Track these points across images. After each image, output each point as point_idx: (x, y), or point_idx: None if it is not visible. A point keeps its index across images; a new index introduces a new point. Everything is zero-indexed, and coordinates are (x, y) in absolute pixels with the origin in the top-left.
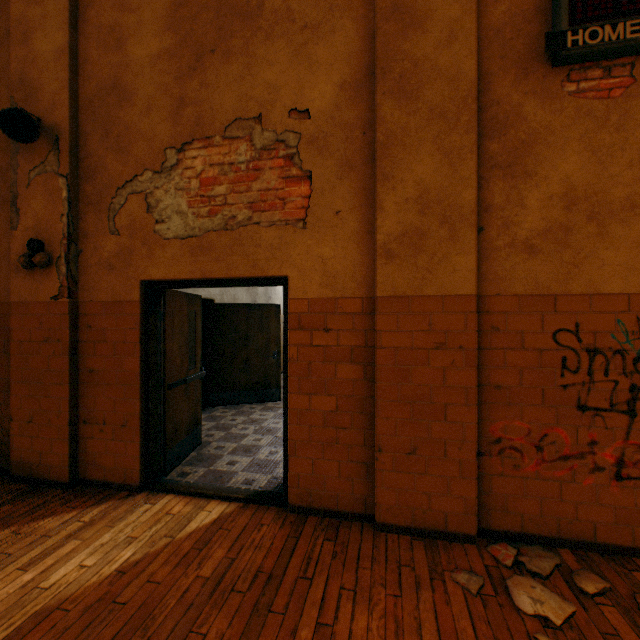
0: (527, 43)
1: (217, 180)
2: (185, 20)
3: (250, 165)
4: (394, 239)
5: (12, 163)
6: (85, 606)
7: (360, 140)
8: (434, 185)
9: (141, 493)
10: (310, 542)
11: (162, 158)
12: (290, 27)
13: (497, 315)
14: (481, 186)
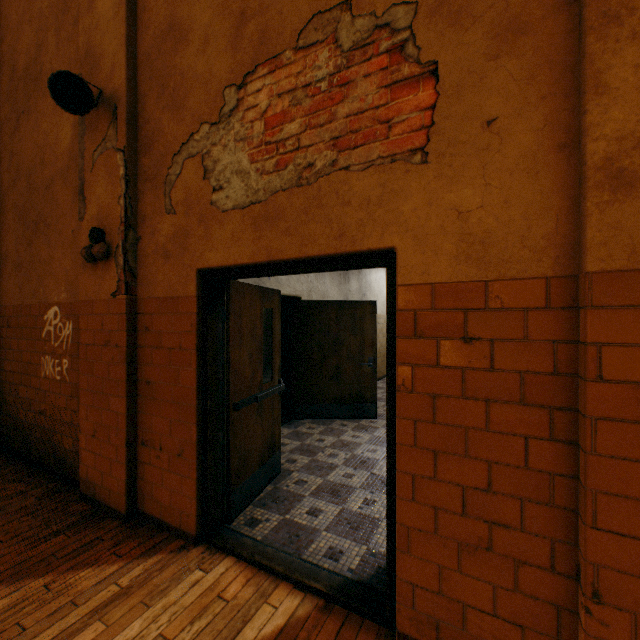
0: None
1: (287, 115)
2: None
3: (333, 79)
4: (635, 145)
5: (80, 147)
6: None
7: None
8: None
9: (197, 546)
10: None
11: (220, 103)
12: None
13: None
14: None
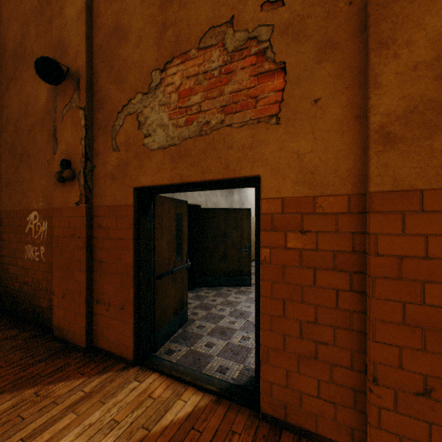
0: None
1: (192, 90)
2: None
3: (222, 69)
4: (396, 119)
5: (53, 105)
6: None
7: (345, 12)
8: None
9: (133, 367)
10: None
11: (149, 80)
12: None
13: None
14: None
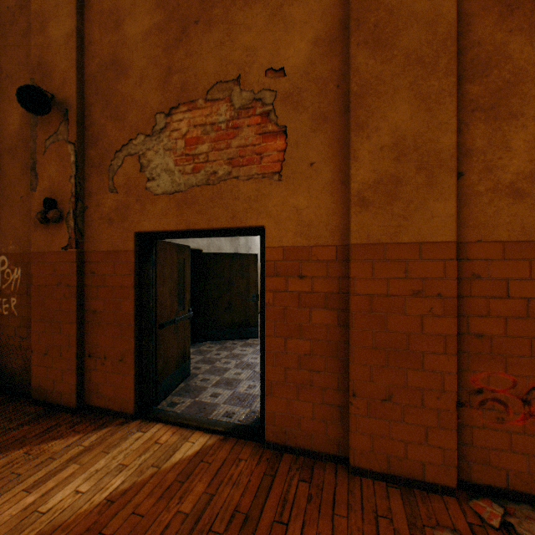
0: None
1: (200, 139)
2: None
3: (229, 124)
4: (368, 187)
5: (32, 134)
6: None
7: (334, 93)
8: (410, 131)
9: (135, 421)
10: (285, 482)
11: (152, 122)
12: None
13: (478, 262)
14: (460, 130)
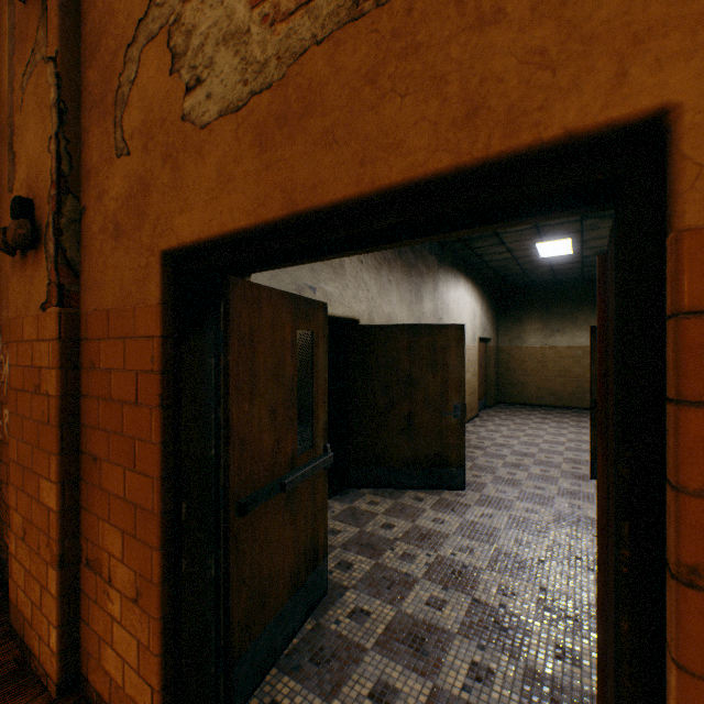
0: None
1: None
2: None
3: None
4: None
5: (10, 77)
6: None
7: None
8: None
9: None
10: None
11: None
12: None
13: None
14: None
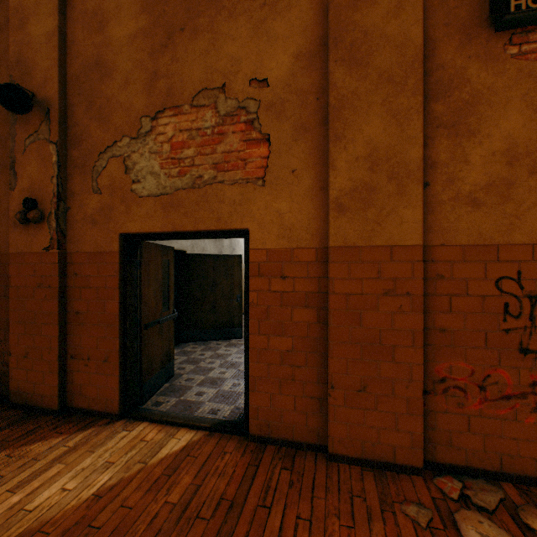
0: (470, 10)
1: (186, 144)
2: (158, 3)
3: (215, 130)
4: (345, 194)
5: (11, 132)
6: (63, 529)
7: (314, 105)
8: (383, 144)
9: (120, 420)
10: (268, 470)
11: (138, 125)
12: (250, 5)
13: (442, 264)
14: (426, 144)
